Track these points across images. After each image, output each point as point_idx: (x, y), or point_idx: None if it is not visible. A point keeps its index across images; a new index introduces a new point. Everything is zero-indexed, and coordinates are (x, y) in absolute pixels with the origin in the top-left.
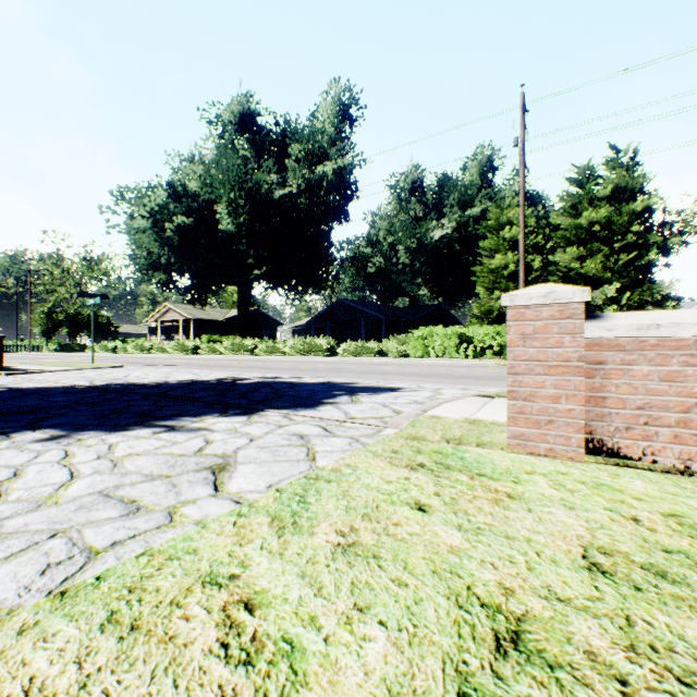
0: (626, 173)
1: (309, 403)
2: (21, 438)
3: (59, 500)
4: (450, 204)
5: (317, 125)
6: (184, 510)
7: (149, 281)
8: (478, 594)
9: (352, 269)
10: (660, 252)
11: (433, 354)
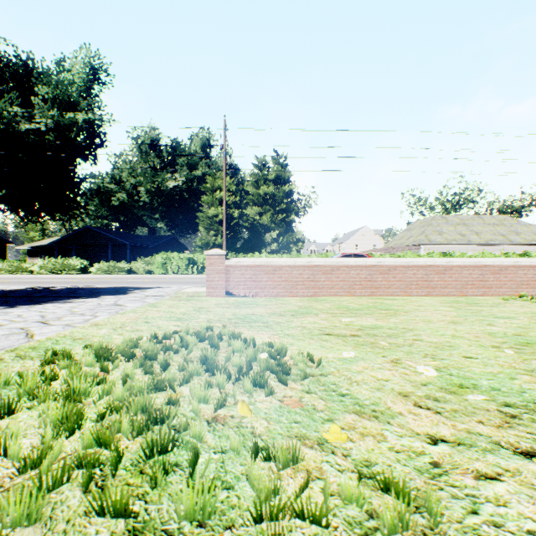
0: (282, 168)
1: (121, 293)
2: None
3: (79, 311)
4: (181, 163)
5: (67, 76)
6: (124, 308)
7: None
8: (197, 307)
9: (95, 199)
10: (297, 215)
11: (172, 271)
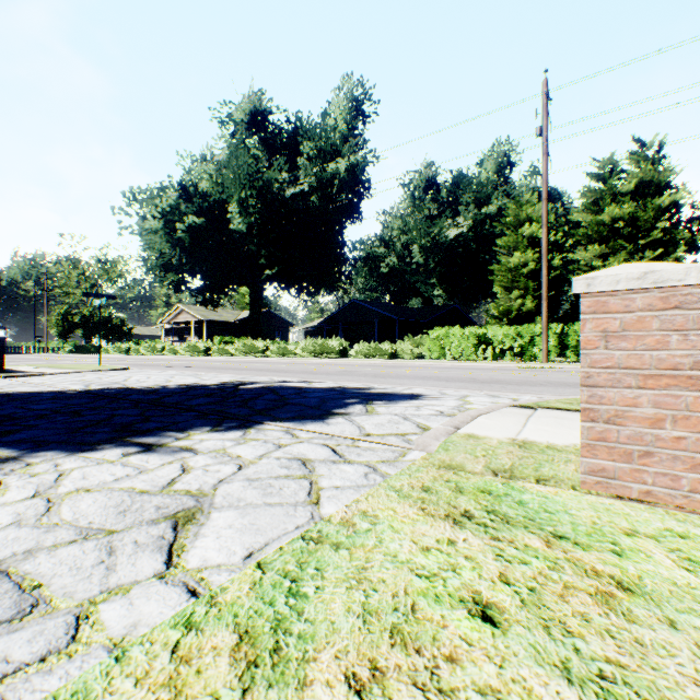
0: (652, 167)
1: (317, 414)
2: None
3: None
4: (465, 201)
5: (329, 122)
6: (103, 610)
7: (161, 282)
8: None
9: (365, 269)
10: (688, 249)
11: (450, 356)
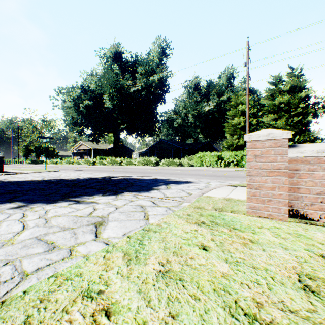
0: (297, 79)
1: (146, 189)
2: (3, 207)
3: (14, 242)
4: (213, 94)
5: (150, 58)
6: (78, 248)
7: (72, 131)
8: (242, 306)
9: (166, 125)
10: (313, 116)
11: (205, 165)
